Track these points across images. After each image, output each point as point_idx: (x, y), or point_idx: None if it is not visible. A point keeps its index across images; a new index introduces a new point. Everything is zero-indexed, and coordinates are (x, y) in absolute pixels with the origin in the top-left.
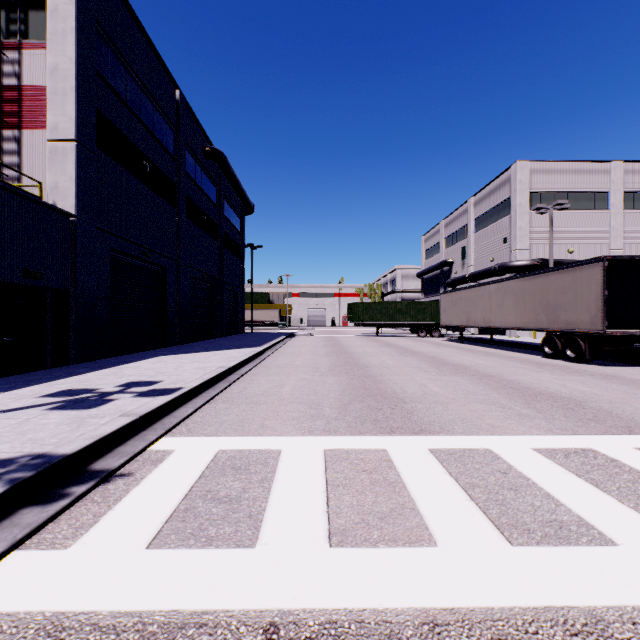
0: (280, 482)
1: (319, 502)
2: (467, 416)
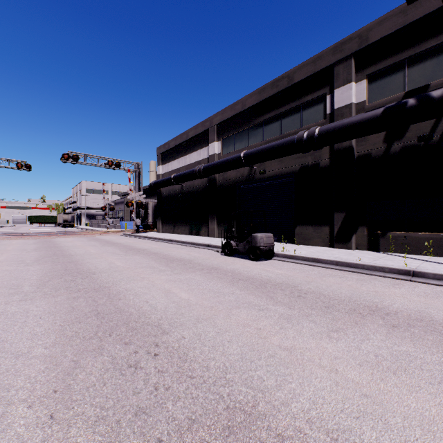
0: (2, 230)
1: (4, 230)
2: (23, 229)
